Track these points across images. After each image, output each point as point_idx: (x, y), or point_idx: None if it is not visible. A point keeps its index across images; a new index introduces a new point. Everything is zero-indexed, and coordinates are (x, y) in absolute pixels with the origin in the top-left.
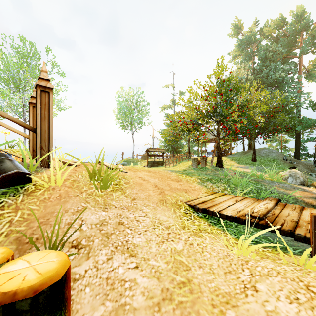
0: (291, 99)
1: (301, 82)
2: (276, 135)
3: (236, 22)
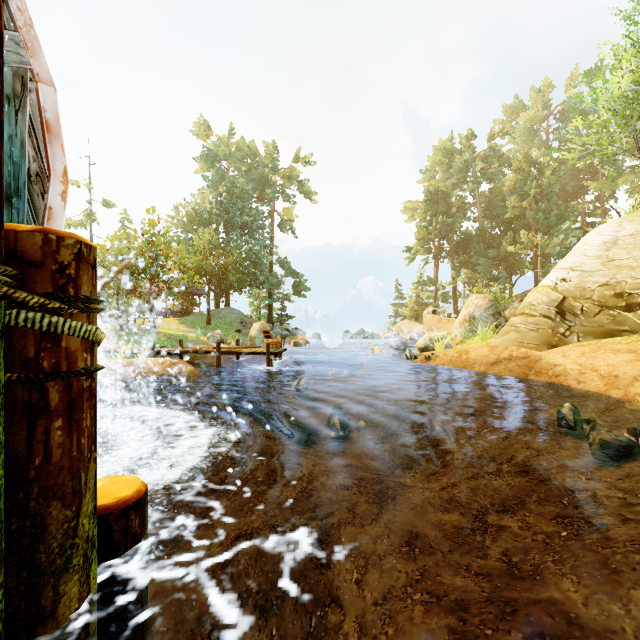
0: (256, 252)
1: (270, 233)
2: (232, 294)
3: (202, 123)
